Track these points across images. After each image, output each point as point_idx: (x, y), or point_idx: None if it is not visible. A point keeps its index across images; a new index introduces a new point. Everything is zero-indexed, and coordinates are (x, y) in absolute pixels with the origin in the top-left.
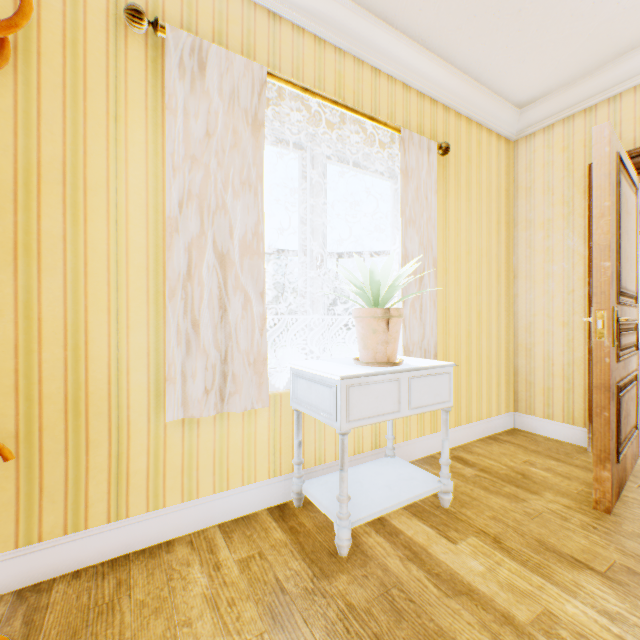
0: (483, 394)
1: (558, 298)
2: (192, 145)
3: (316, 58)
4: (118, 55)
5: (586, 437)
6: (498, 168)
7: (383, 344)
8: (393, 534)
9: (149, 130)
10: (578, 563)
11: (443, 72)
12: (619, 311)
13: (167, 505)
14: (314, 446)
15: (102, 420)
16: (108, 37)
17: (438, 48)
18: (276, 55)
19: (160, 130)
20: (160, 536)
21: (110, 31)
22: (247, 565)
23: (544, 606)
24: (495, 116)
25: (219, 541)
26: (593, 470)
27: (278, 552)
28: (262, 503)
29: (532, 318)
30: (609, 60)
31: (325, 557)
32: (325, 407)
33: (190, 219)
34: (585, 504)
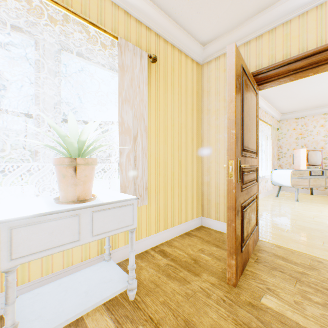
0: (183, 208)
1: (222, 153)
2: None
3: None
4: None
5: None
6: (192, 78)
7: (72, 186)
8: None
9: None
10: None
11: (153, 10)
12: (244, 160)
13: None
14: (41, 262)
15: None
16: None
17: None
18: None
19: None
20: None
21: None
22: None
23: None
24: (189, 47)
25: None
26: (227, 259)
27: None
28: None
29: (210, 164)
30: (244, 21)
31: None
32: None
33: None
34: (224, 280)
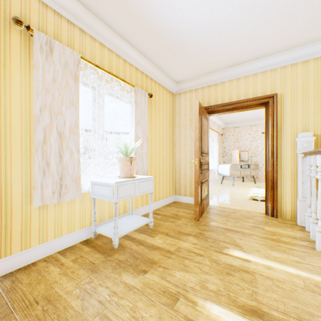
0: (164, 189)
1: (188, 153)
2: (46, 84)
3: (101, 52)
4: (6, 36)
5: None
6: (169, 104)
7: (129, 170)
8: (133, 239)
9: (22, 73)
10: (188, 234)
11: (150, 66)
12: (202, 158)
13: (31, 246)
14: (100, 214)
15: None
16: (0, 26)
17: (148, 57)
18: (83, 48)
19: (28, 74)
20: (28, 261)
21: (1, 23)
22: (76, 260)
23: (178, 246)
24: (168, 84)
25: (60, 257)
26: (194, 208)
27: (89, 254)
28: (77, 240)
29: (180, 160)
30: (201, 75)
31: (109, 251)
32: (108, 194)
33: (45, 117)
34: (192, 220)
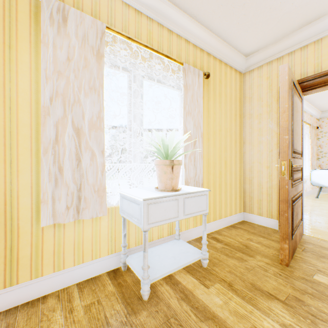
0: (228, 203)
1: (265, 154)
2: (58, 65)
3: (136, 21)
4: (11, 9)
5: (278, 225)
6: (235, 87)
7: (170, 179)
8: (175, 284)
9: (32, 55)
10: (271, 296)
11: (206, 35)
12: (293, 161)
13: (44, 275)
14: (135, 235)
15: (0, 227)
16: None
17: (203, 21)
18: (112, 18)
19: (39, 55)
20: (39, 293)
21: None
22: (89, 309)
23: (252, 323)
24: (234, 60)
25: (75, 294)
26: (280, 244)
27: (109, 299)
28: (104, 269)
29: (252, 164)
30: (289, 33)
31: (135, 301)
32: (136, 216)
33: (57, 108)
34: (276, 261)
